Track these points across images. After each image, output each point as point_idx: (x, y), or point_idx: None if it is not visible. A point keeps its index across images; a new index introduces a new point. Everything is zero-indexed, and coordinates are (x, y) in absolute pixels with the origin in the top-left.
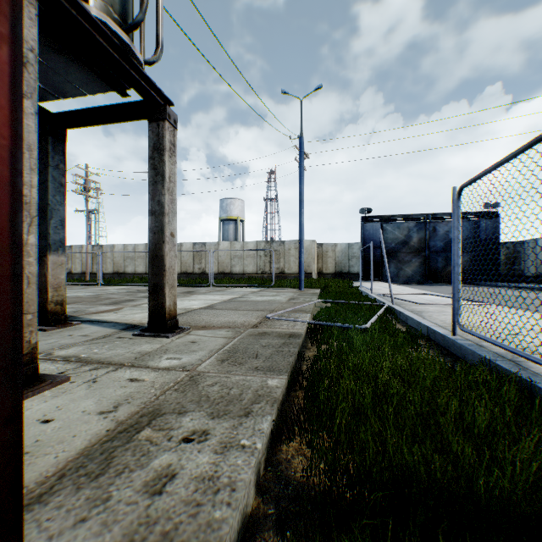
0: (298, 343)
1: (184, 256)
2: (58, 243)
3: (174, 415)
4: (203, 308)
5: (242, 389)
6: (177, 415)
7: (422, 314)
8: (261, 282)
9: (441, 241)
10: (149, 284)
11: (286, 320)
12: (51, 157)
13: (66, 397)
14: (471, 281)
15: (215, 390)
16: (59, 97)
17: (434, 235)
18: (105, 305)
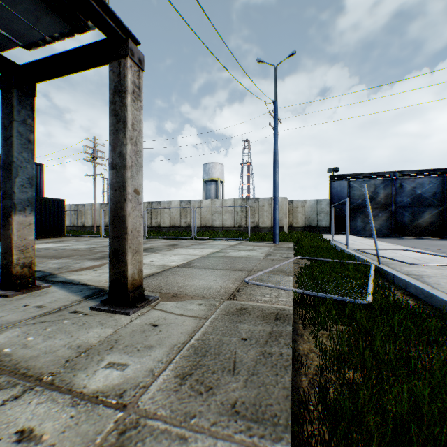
0: (290, 334)
1: (172, 212)
2: (25, 202)
3: None
4: (181, 266)
5: None
6: None
7: (424, 280)
8: (238, 235)
9: (408, 197)
10: (110, 248)
11: (267, 286)
12: (16, 111)
13: None
14: (438, 235)
15: None
16: (18, 43)
17: (400, 191)
18: (92, 260)
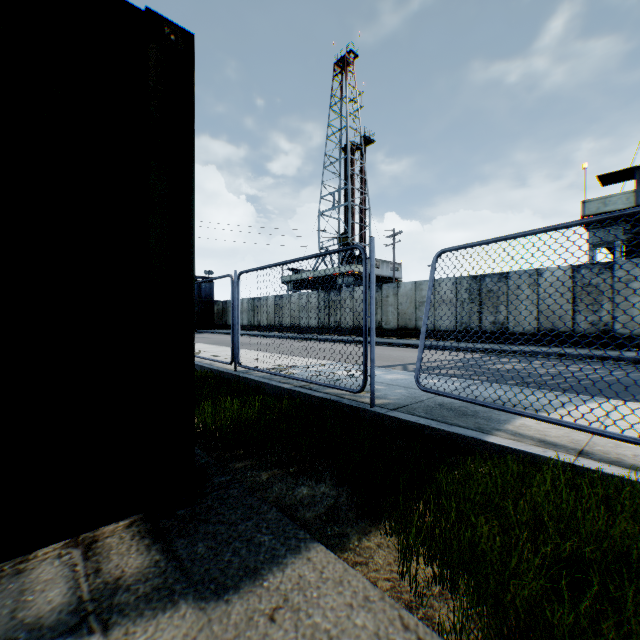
0: None
1: None
2: None
3: None
4: None
5: None
6: None
7: None
8: None
9: None
10: None
11: None
12: None
13: None
14: (196, 329)
15: None
16: None
17: None
18: None
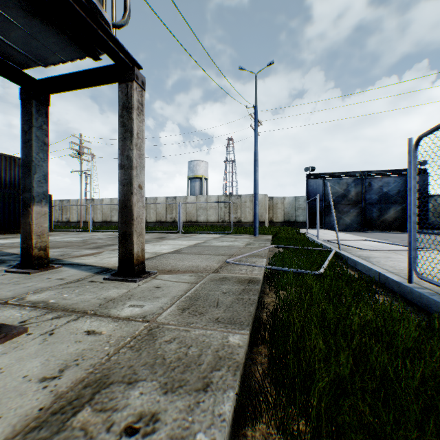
0: (257, 290)
1: (158, 207)
2: (42, 195)
3: (123, 385)
4: (171, 252)
5: (201, 347)
6: (125, 385)
7: (369, 260)
8: (221, 229)
9: (376, 194)
10: (119, 232)
11: (244, 265)
12: (34, 118)
13: (15, 354)
14: (402, 229)
15: (172, 349)
16: (40, 64)
17: (369, 189)
18: (89, 249)
